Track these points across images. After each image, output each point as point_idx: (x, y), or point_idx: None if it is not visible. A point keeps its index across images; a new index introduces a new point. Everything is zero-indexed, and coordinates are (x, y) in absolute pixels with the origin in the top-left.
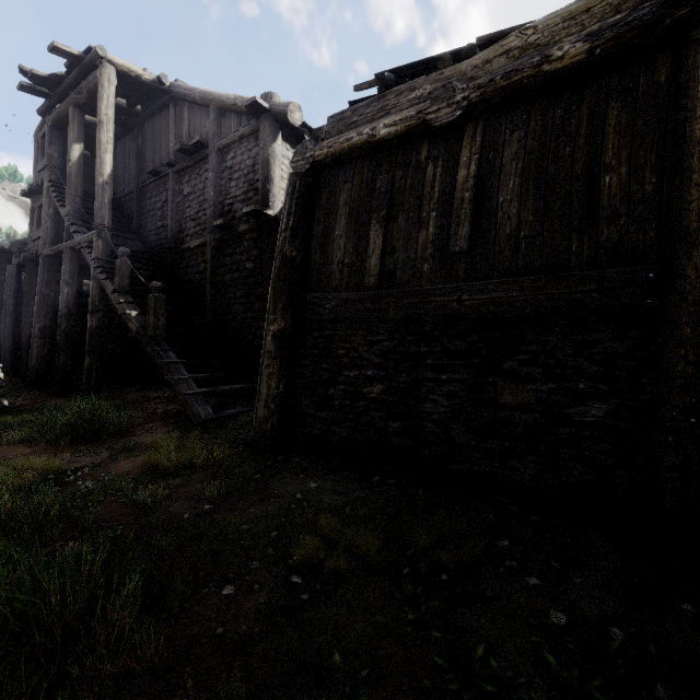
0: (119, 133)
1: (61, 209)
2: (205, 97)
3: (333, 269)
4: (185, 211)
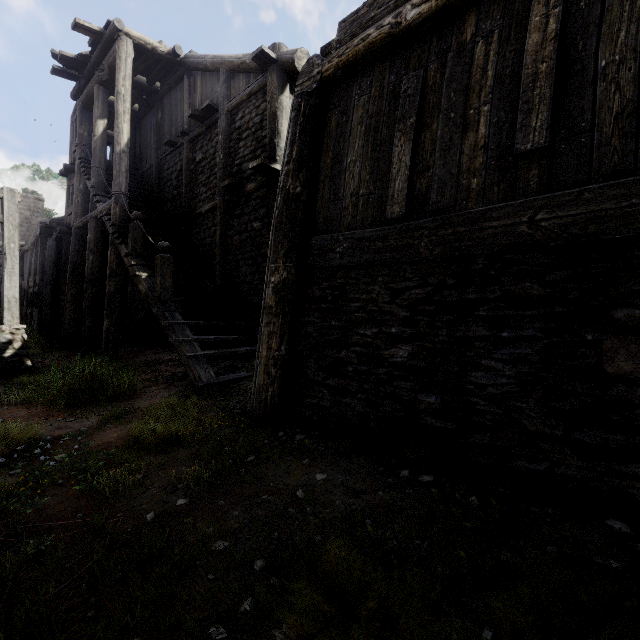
0: (142, 112)
1: (88, 182)
2: (215, 62)
3: (344, 204)
4: (197, 178)
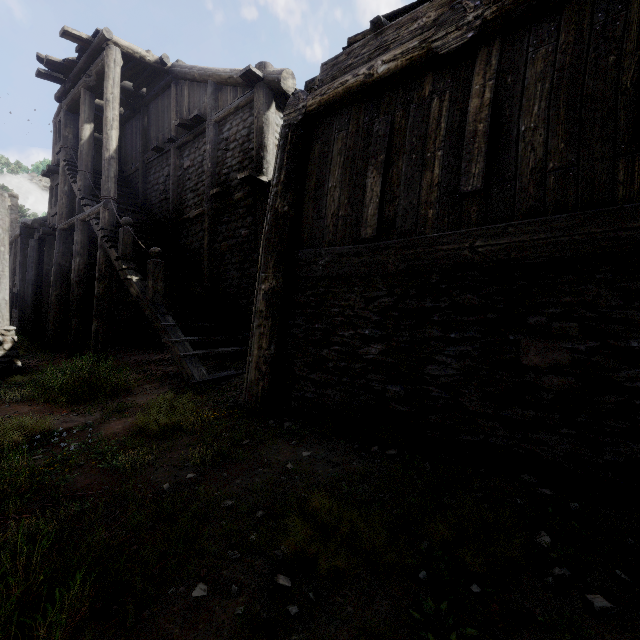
0: (127, 116)
1: (74, 185)
2: (203, 74)
3: (326, 223)
4: (185, 184)
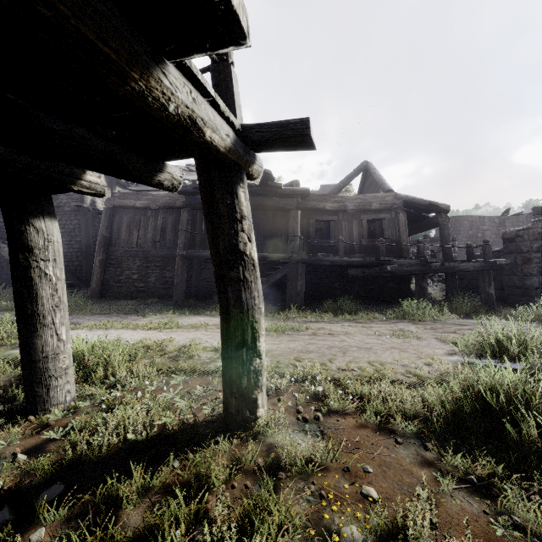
0: None
1: None
2: None
3: (121, 241)
4: None
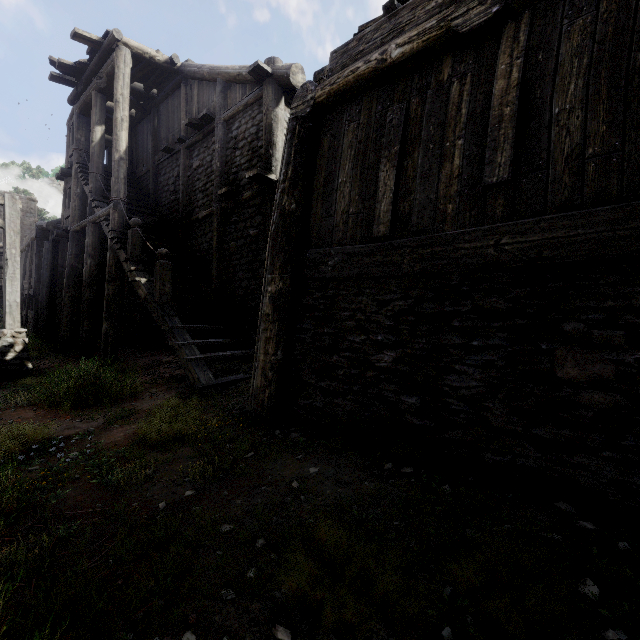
0: (139, 117)
1: (86, 187)
2: (212, 72)
3: (336, 221)
4: (194, 184)
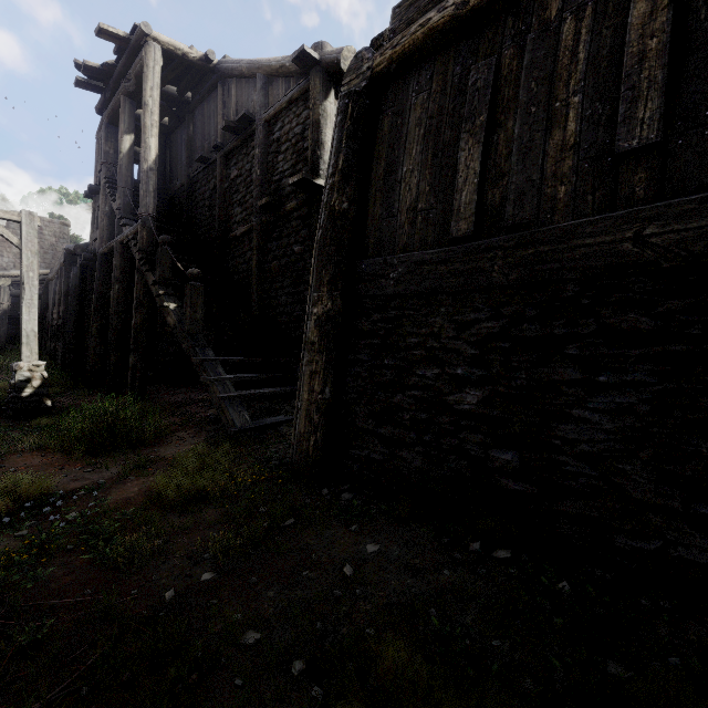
0: (172, 126)
1: (114, 204)
2: (251, 67)
3: (399, 221)
4: (232, 197)
